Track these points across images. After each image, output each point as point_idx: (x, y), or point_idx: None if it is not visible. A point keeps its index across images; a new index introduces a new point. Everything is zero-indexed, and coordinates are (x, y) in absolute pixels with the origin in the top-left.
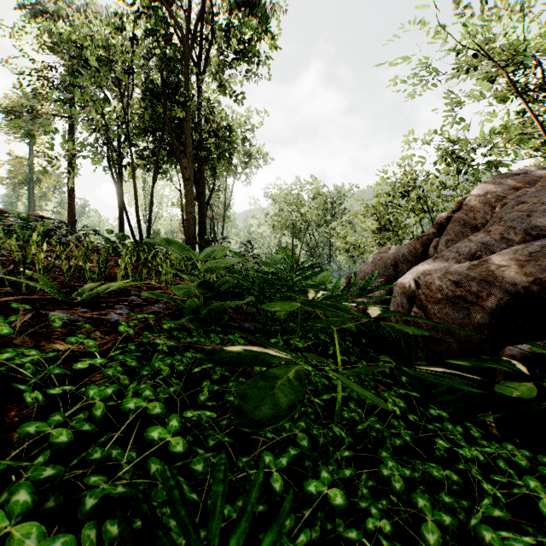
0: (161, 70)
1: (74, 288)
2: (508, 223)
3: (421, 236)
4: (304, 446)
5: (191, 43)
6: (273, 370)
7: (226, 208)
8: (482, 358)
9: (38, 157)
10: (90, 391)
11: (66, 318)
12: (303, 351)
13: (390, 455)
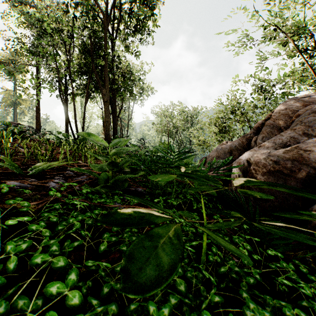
0: (90, 36)
1: (30, 166)
2: (307, 124)
3: (246, 135)
4: (182, 291)
5: (108, 21)
6: (156, 230)
7: (129, 120)
8: (295, 212)
9: (19, 90)
10: (8, 246)
11: (12, 186)
12: (176, 206)
13: (249, 296)
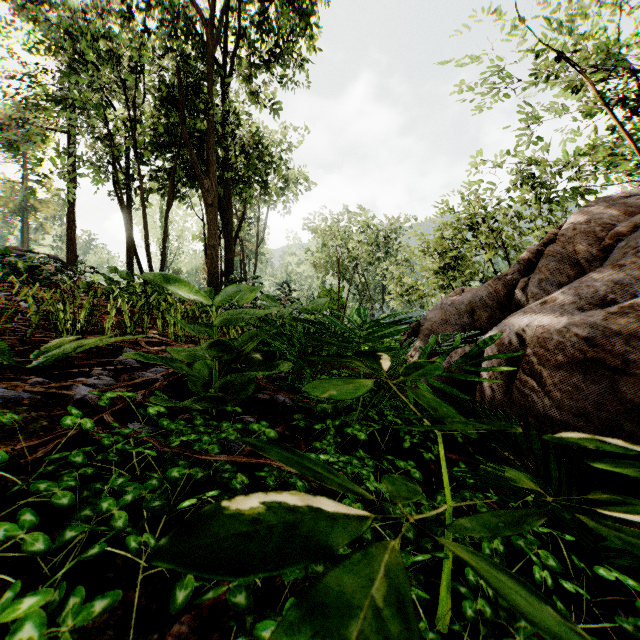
0: (177, 69)
1: (39, 345)
2: None
3: (504, 275)
4: None
5: (215, 38)
6: (333, 578)
7: (259, 243)
8: (639, 456)
9: (34, 181)
10: None
11: None
12: None
13: None
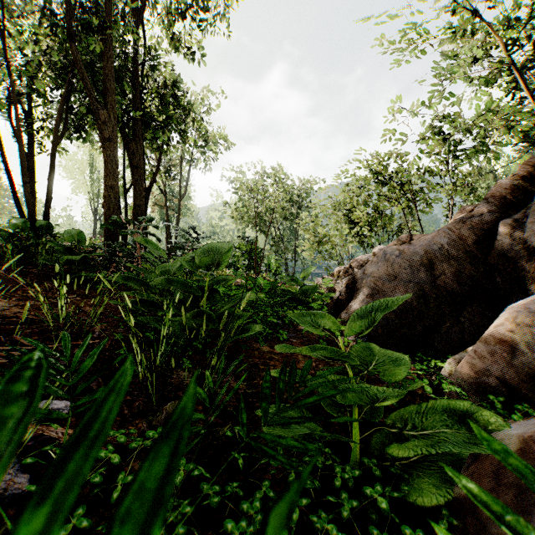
0: None
1: None
2: None
3: (467, 218)
4: None
5: None
6: None
7: (182, 197)
8: None
9: None
10: None
11: None
12: None
13: None
